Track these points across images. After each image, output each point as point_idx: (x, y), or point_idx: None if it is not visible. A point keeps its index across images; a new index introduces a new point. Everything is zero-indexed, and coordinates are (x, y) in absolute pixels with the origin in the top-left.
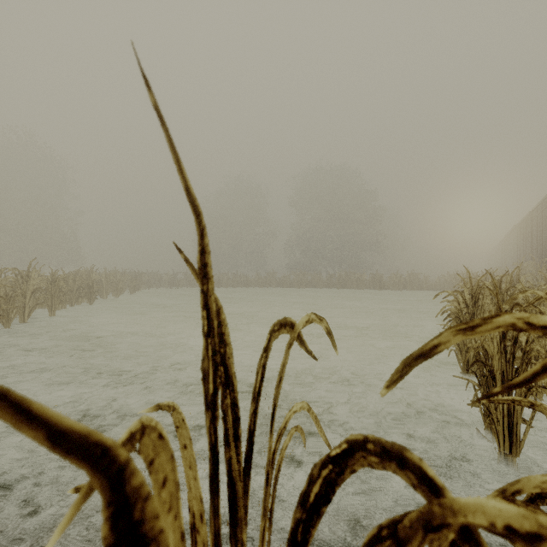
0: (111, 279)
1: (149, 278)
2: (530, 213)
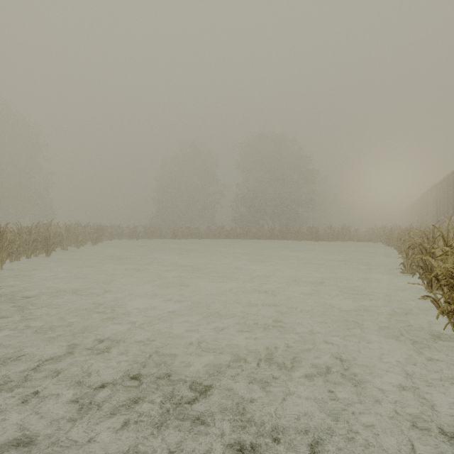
0: (73, 232)
1: (111, 230)
2: (452, 172)
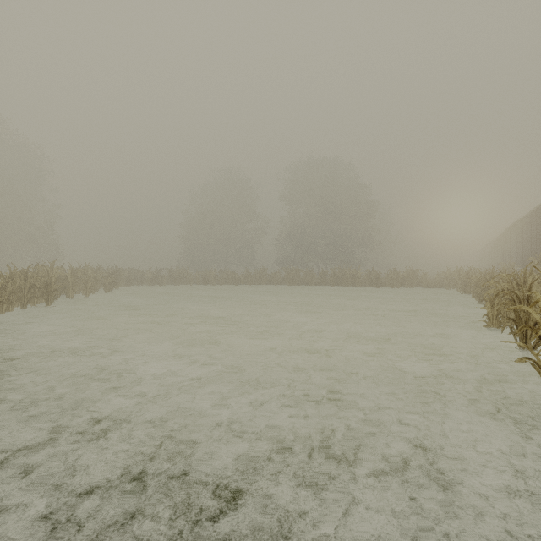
0: (81, 276)
1: (129, 274)
2: None
